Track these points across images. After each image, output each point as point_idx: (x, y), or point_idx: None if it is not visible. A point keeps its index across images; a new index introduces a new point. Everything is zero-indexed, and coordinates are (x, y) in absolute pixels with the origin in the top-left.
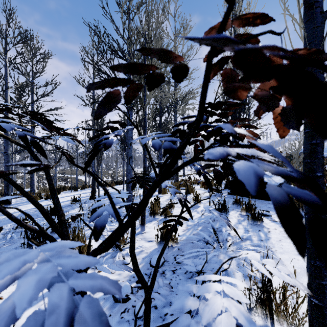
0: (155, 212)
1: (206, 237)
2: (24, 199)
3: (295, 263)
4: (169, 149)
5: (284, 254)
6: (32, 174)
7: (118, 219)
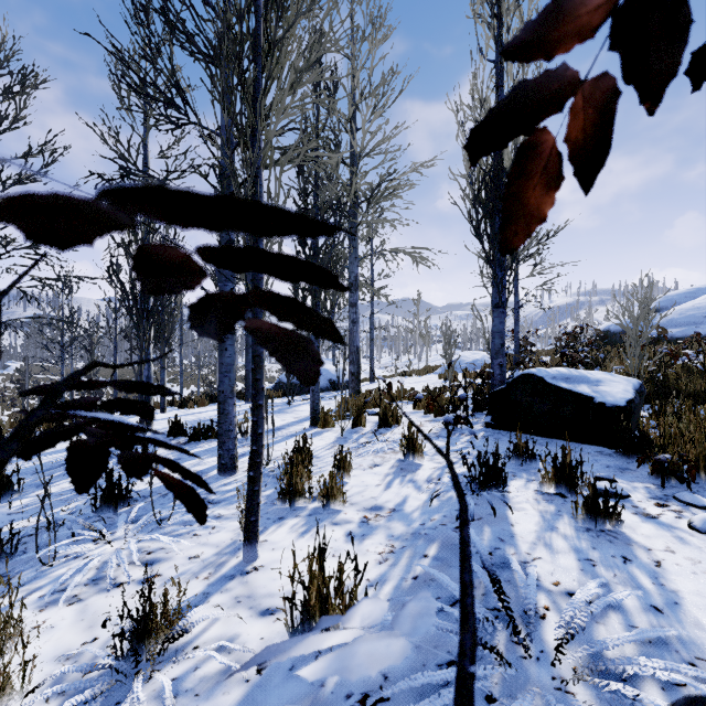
0: (295, 489)
1: None
2: None
3: None
4: None
5: None
6: None
7: None
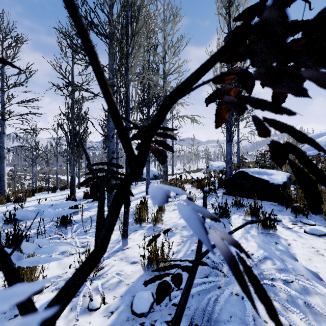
0: (142, 218)
1: (211, 256)
2: None
3: None
4: None
5: None
6: (2, 174)
7: None
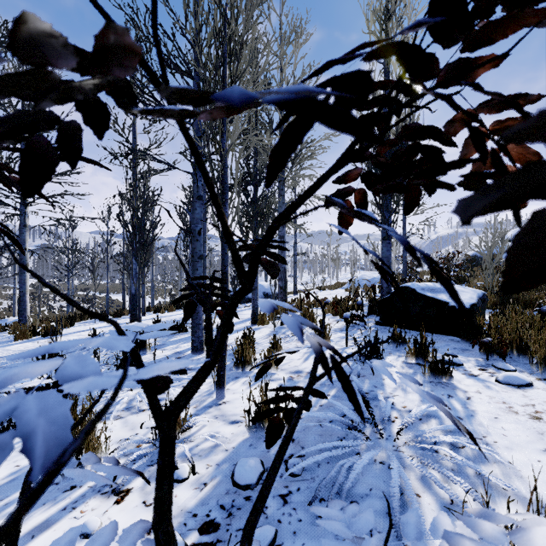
0: (245, 360)
1: (348, 413)
2: (5, 335)
3: (545, 475)
4: (303, 98)
5: (515, 450)
6: (22, 290)
7: None
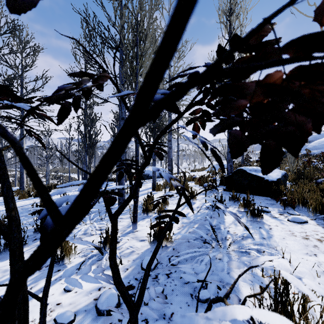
0: (148, 209)
1: (204, 235)
2: None
3: (304, 264)
4: None
5: (291, 253)
6: (21, 171)
7: (47, 208)
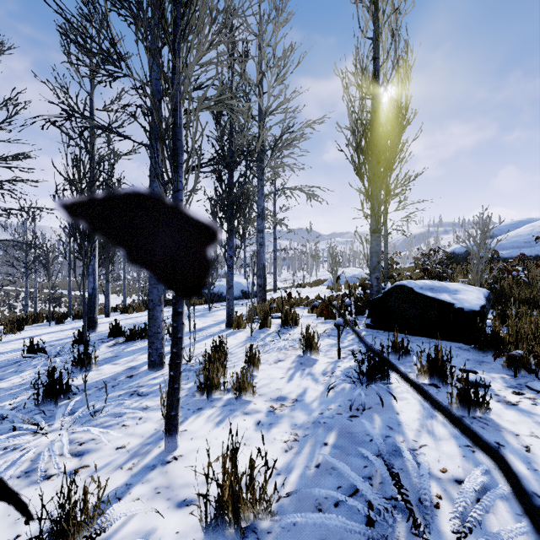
0: (212, 383)
1: (364, 490)
2: None
3: None
4: None
5: None
6: None
7: None
